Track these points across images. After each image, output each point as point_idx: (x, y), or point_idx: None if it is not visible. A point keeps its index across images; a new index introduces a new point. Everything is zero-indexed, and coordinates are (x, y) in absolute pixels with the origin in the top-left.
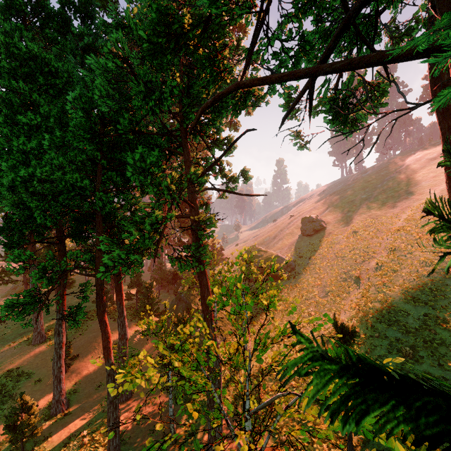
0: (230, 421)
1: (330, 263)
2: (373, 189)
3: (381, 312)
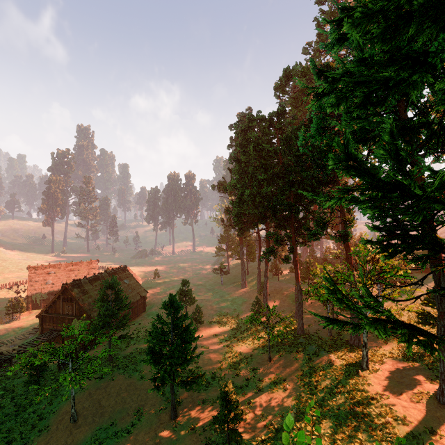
0: None
1: None
2: None
3: None
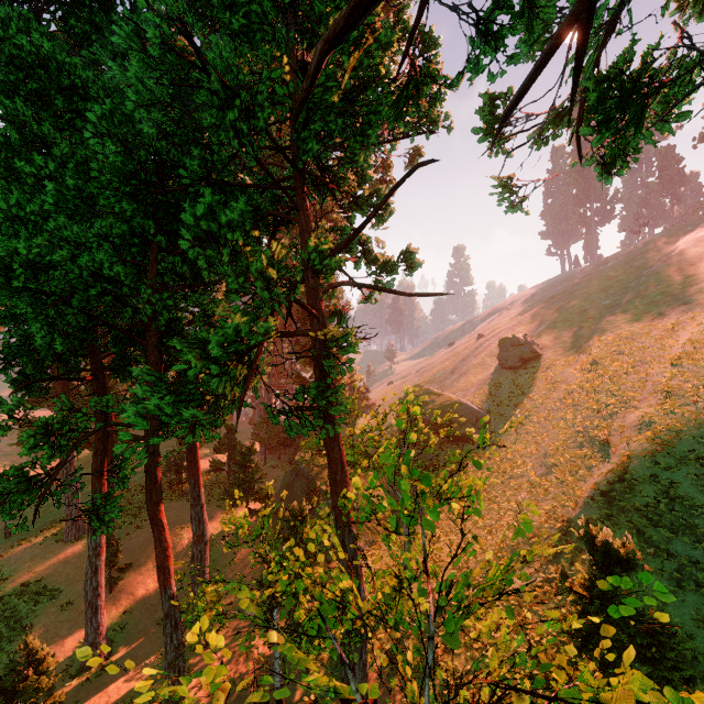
0: (382, 702)
1: (552, 416)
2: (622, 291)
3: (656, 507)
